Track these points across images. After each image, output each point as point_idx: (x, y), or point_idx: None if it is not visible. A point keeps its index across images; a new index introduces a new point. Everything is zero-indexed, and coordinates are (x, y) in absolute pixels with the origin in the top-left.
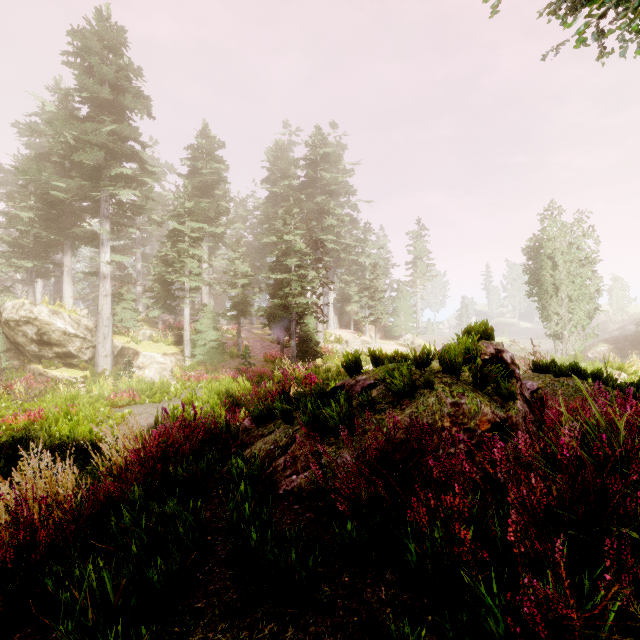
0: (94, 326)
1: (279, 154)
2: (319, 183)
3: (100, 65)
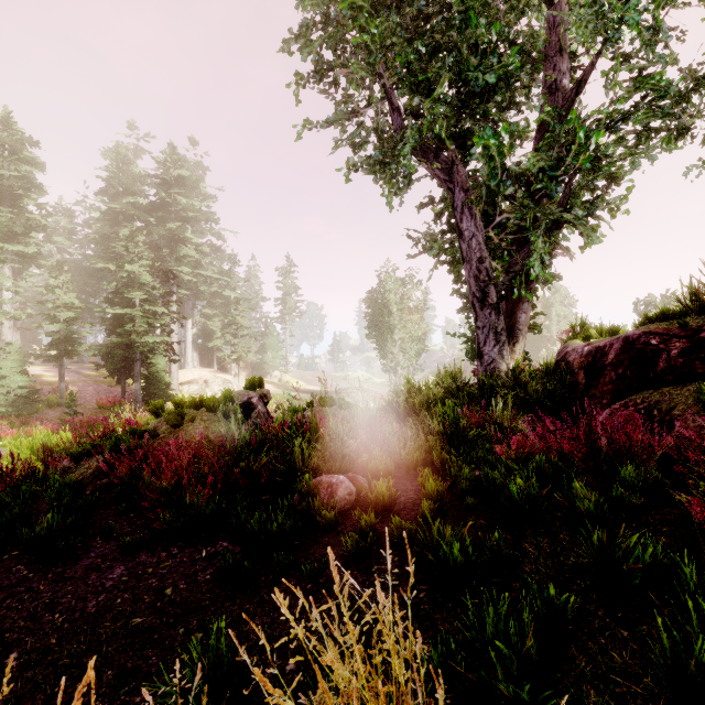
0: None
1: (121, 165)
2: (173, 207)
3: None
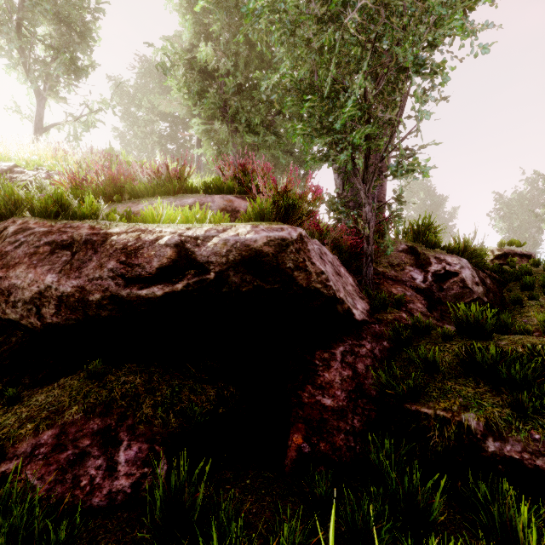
0: None
1: None
2: None
3: None
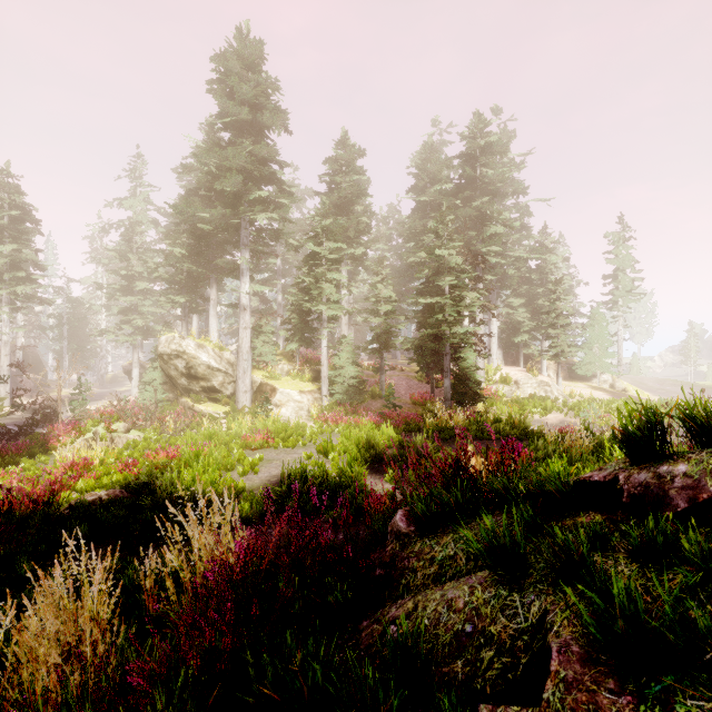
0: (235, 360)
1: (428, 155)
2: (479, 183)
3: (239, 84)
